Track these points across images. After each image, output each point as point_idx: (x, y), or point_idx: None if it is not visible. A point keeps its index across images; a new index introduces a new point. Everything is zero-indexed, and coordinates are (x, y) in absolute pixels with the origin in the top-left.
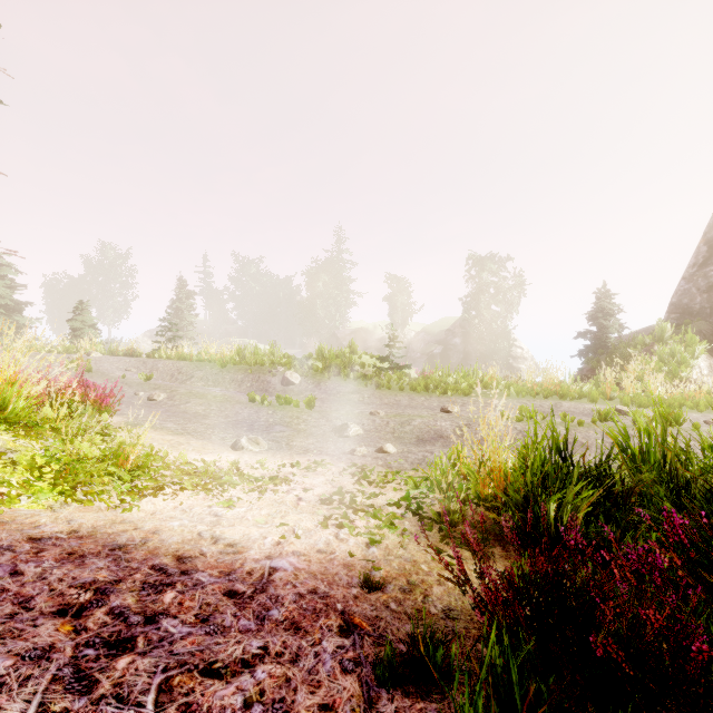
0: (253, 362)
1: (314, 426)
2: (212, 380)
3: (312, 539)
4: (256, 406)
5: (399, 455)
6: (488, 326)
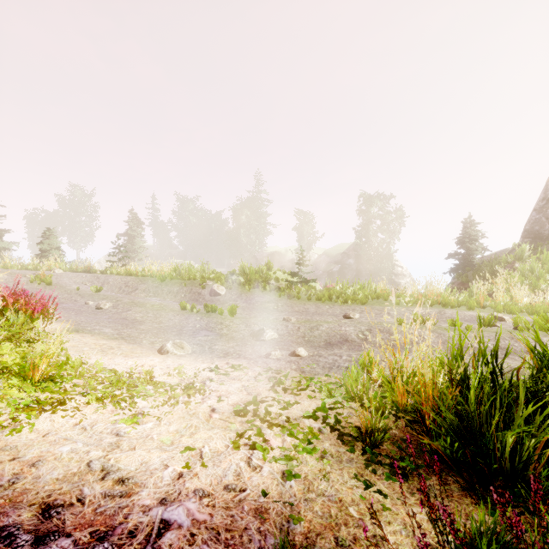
0: (187, 277)
1: (235, 330)
2: (152, 292)
3: (220, 468)
4: (187, 313)
5: (310, 358)
6: (375, 250)
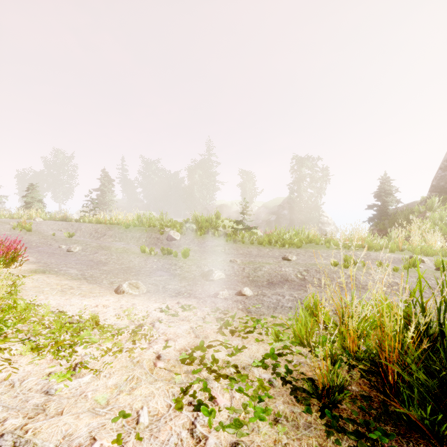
0: (148, 225)
1: (187, 271)
2: (118, 237)
3: (157, 442)
4: (146, 255)
5: (255, 298)
6: (305, 203)
